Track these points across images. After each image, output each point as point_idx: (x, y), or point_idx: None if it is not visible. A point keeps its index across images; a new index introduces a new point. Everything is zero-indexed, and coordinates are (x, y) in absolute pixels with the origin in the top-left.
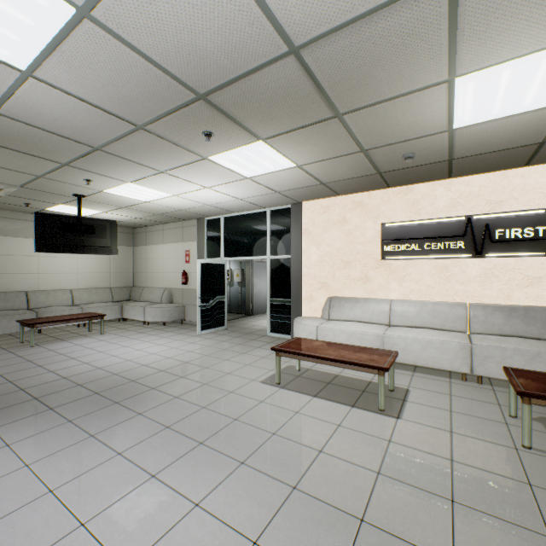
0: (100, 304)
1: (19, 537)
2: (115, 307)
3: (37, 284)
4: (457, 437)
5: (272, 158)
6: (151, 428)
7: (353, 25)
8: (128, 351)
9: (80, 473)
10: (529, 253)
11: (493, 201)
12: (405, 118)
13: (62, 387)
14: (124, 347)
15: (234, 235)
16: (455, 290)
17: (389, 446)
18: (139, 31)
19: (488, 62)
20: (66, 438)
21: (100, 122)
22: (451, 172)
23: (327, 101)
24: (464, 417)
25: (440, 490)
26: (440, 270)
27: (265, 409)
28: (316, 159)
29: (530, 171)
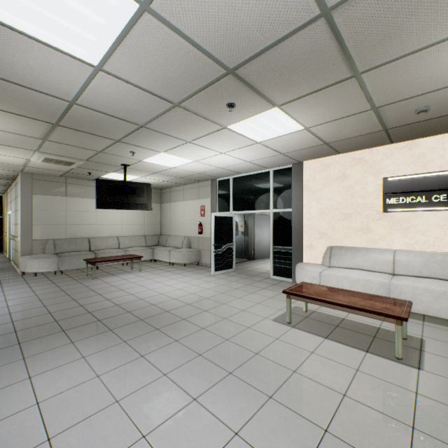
0: (137, 248)
1: (97, 439)
2: (148, 250)
3: (96, 232)
4: None
5: (283, 122)
6: (187, 354)
7: None
8: (160, 286)
9: (137, 388)
10: None
11: None
12: (429, 69)
13: (117, 313)
14: (157, 283)
15: (241, 192)
16: None
17: (417, 399)
18: (187, 16)
19: None
20: (123, 355)
21: (146, 103)
22: None
23: (347, 62)
24: None
25: None
26: None
27: (282, 347)
28: (324, 121)
29: None
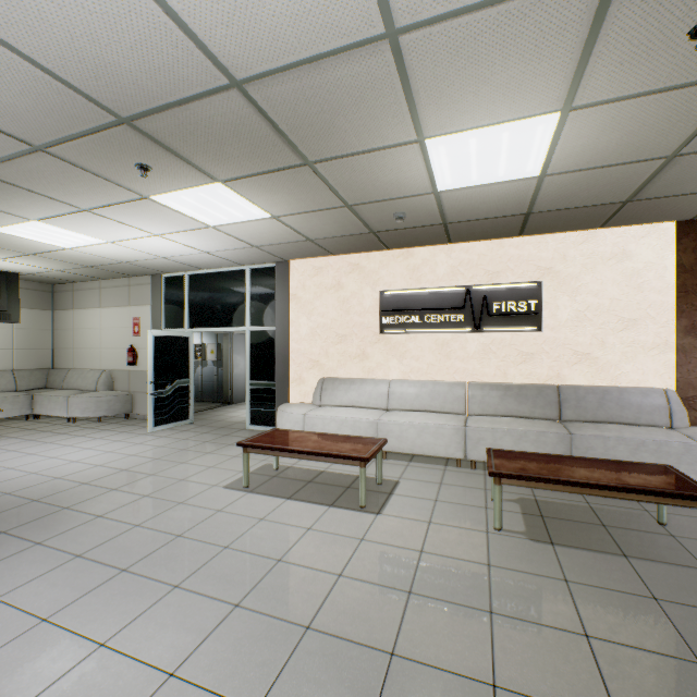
0: None
1: None
2: (20, 399)
3: None
4: (434, 527)
5: (239, 204)
6: (53, 560)
7: (300, 68)
8: (35, 461)
9: None
10: (523, 328)
11: (491, 272)
12: (385, 174)
13: None
14: (28, 455)
15: (202, 298)
16: (455, 368)
17: (360, 545)
18: (15, 27)
19: (452, 128)
20: None
21: None
22: (450, 237)
23: (291, 146)
24: (447, 506)
25: (401, 584)
26: (441, 346)
27: (222, 520)
28: (294, 211)
29: (524, 241)
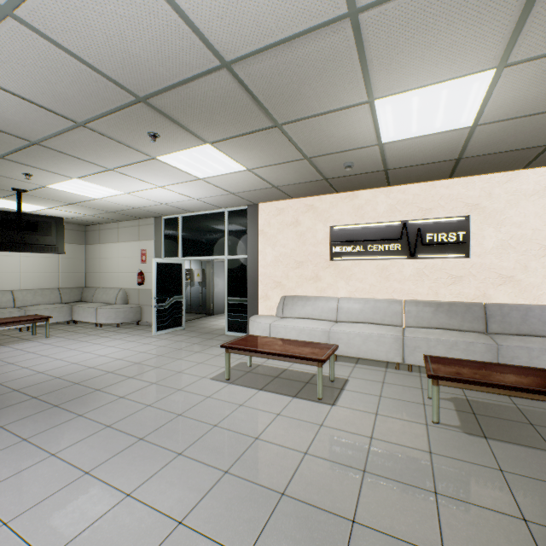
0: (46, 306)
1: None
2: (64, 309)
3: None
4: (381, 418)
5: (222, 161)
6: (90, 428)
7: (276, 48)
8: (75, 354)
9: (7, 477)
10: (452, 255)
11: (424, 208)
12: (339, 131)
13: None
14: (71, 350)
15: (192, 234)
16: (393, 288)
17: (320, 430)
18: (68, 33)
19: (398, 89)
20: None
21: (35, 116)
22: (389, 181)
23: (265, 112)
24: (390, 401)
25: (356, 463)
26: (381, 270)
27: (211, 404)
28: (264, 164)
29: (453, 182)
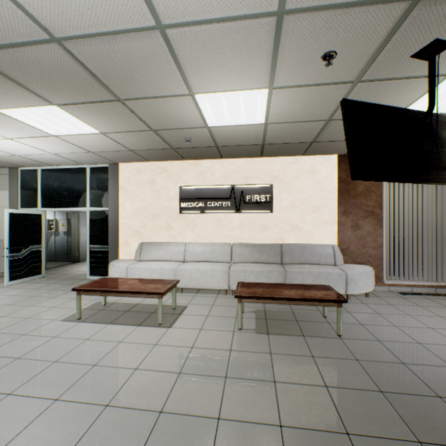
0: None
1: None
2: None
3: None
4: (203, 331)
5: (73, 122)
6: None
7: (103, 37)
8: None
9: None
10: (263, 211)
11: (246, 177)
12: (173, 113)
13: None
14: None
15: (52, 186)
16: (226, 234)
17: (153, 348)
18: None
19: (210, 90)
20: None
21: None
22: (222, 155)
23: (106, 87)
24: (214, 318)
25: (175, 369)
26: (217, 221)
27: (56, 343)
28: (116, 130)
29: (264, 160)
